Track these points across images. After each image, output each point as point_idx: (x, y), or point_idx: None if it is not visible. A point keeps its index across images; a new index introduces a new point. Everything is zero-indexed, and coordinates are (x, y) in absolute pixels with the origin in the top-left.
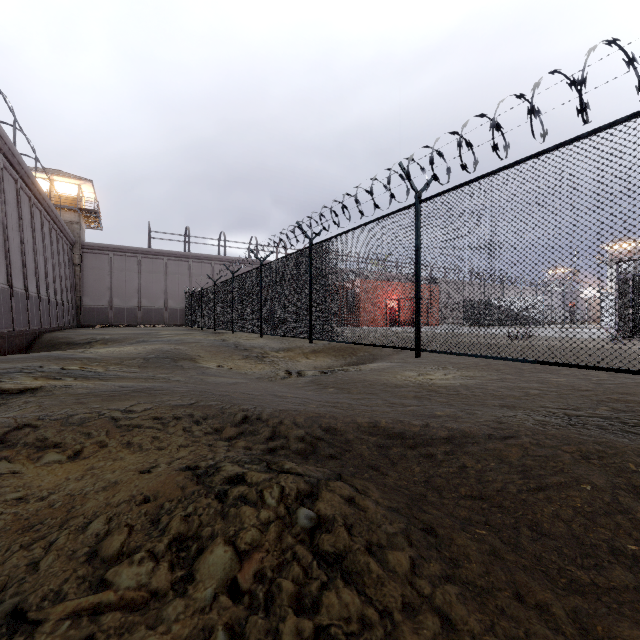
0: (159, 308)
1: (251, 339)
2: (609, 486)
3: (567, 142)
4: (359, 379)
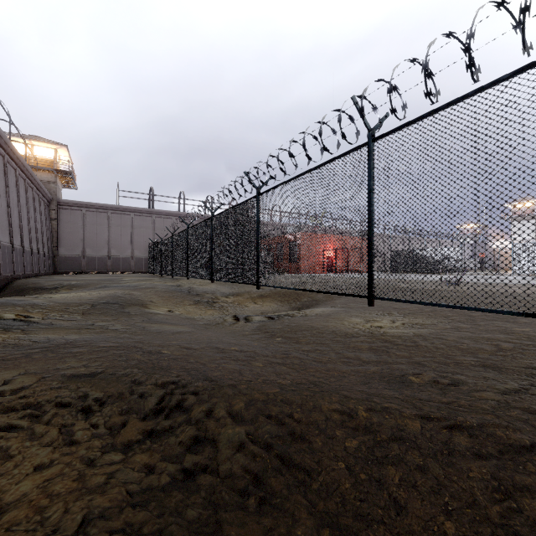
0: (126, 257)
1: (204, 284)
2: None
3: None
4: (306, 326)
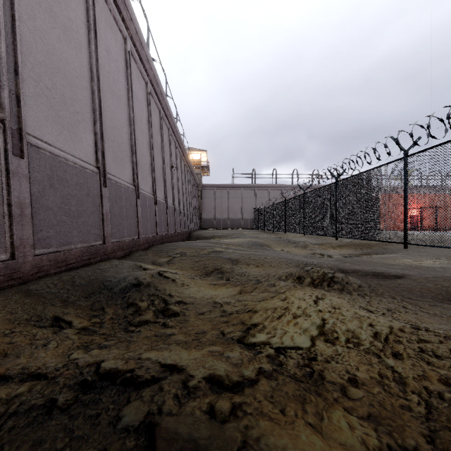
0: (238, 218)
1: (296, 237)
2: (448, 285)
3: None
4: (367, 261)
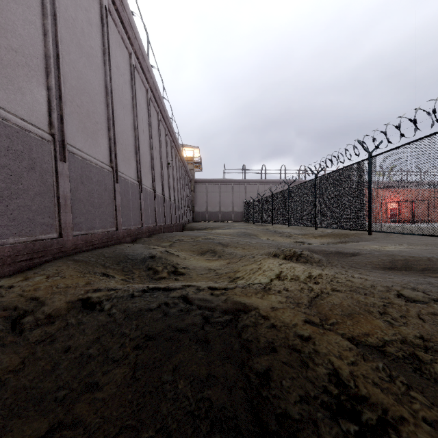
0: (229, 212)
1: (282, 229)
2: (386, 258)
3: (435, 133)
4: (341, 247)
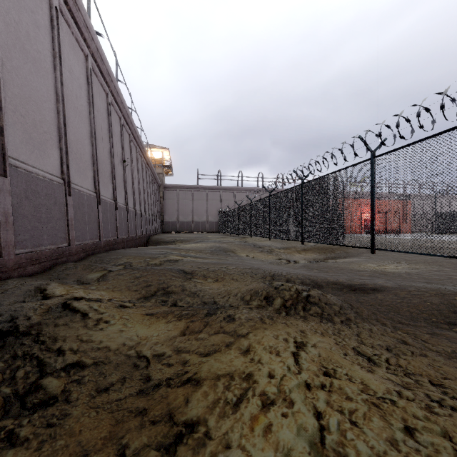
0: (203, 221)
1: (262, 241)
2: (438, 302)
3: None
4: (334, 266)
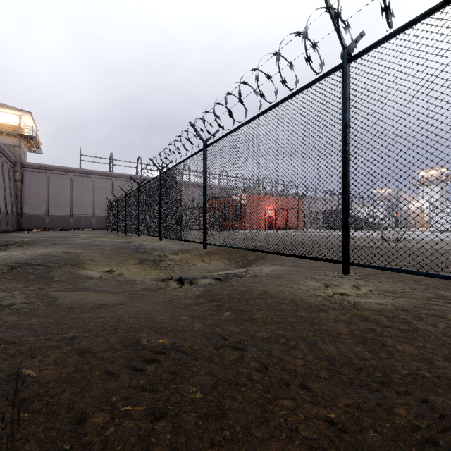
0: (88, 216)
1: (155, 241)
2: None
3: None
4: (259, 292)
